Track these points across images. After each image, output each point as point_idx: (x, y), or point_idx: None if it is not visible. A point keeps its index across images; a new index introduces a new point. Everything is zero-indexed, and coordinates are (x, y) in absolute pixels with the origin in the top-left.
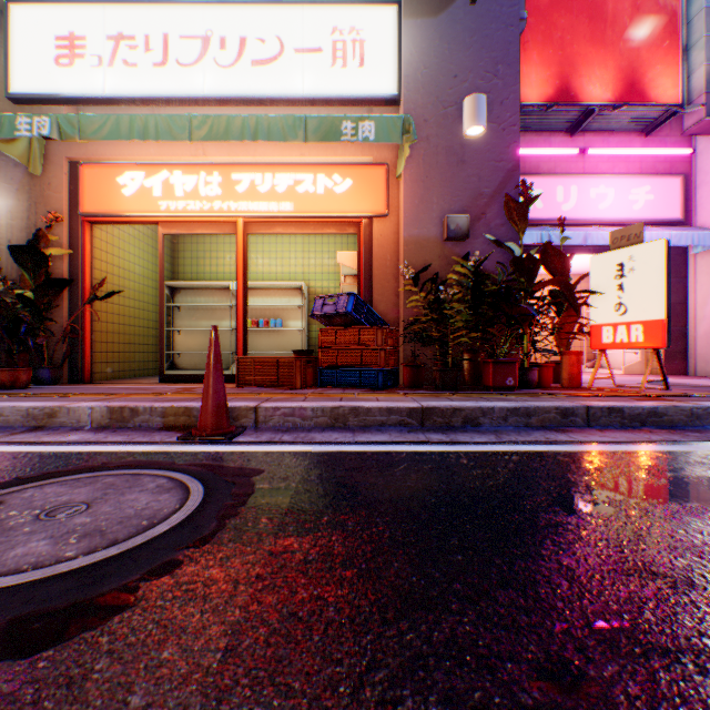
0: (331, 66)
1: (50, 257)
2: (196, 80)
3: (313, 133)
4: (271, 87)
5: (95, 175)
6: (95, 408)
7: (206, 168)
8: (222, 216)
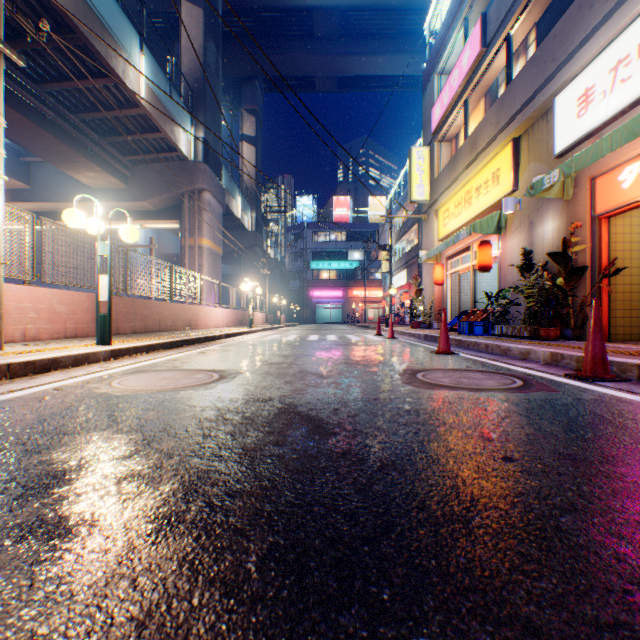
0: None
1: (570, 254)
2: None
3: None
4: None
5: (601, 183)
6: (543, 352)
7: None
8: None
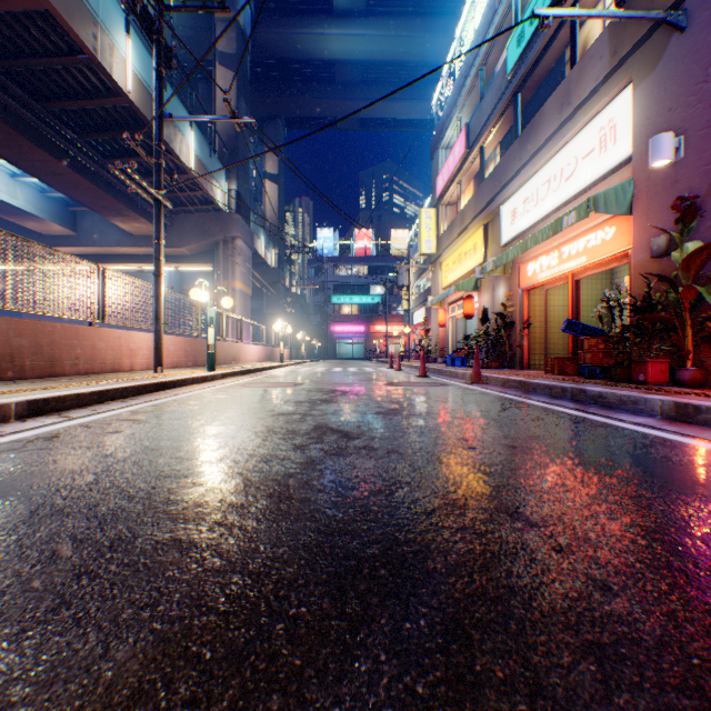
0: (597, 156)
1: (505, 313)
2: (545, 205)
3: (552, 231)
4: (571, 190)
5: (521, 270)
6: (468, 373)
7: (552, 250)
8: (557, 276)
